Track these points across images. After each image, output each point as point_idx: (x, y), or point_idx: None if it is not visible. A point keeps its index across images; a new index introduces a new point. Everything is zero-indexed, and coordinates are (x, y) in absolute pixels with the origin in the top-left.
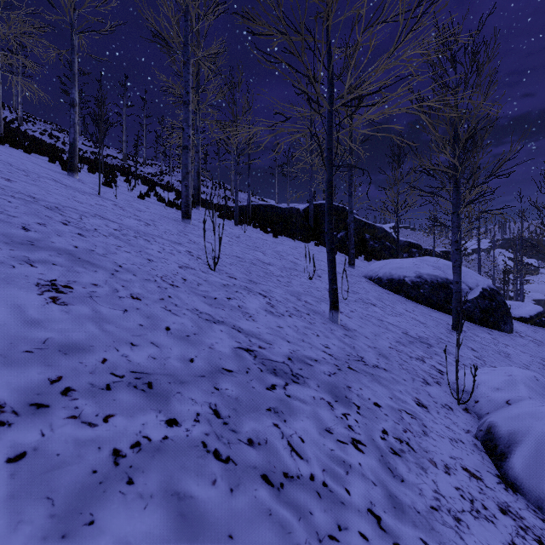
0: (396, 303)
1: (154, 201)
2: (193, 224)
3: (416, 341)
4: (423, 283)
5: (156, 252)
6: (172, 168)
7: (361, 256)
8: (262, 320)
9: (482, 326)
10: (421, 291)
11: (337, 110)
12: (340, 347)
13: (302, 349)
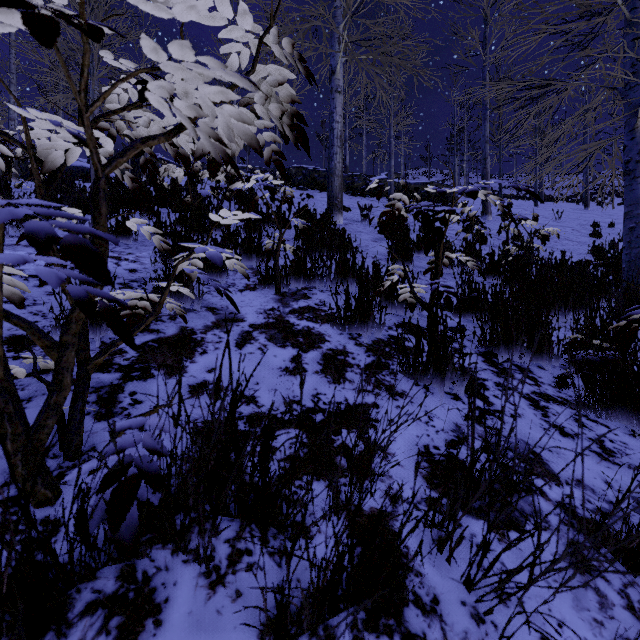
0: None
1: None
2: None
3: None
4: None
5: None
6: None
7: None
8: None
9: None
10: None
11: None
12: None
13: None
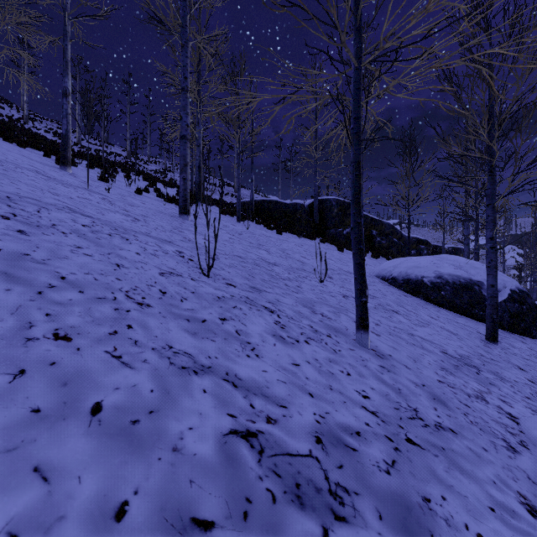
0: (417, 308)
1: (153, 196)
2: (192, 220)
3: (461, 363)
4: (444, 284)
5: (132, 254)
6: (176, 165)
7: (368, 253)
8: (270, 354)
9: (512, 333)
10: (442, 293)
11: (366, 68)
12: (381, 392)
13: (333, 409)
